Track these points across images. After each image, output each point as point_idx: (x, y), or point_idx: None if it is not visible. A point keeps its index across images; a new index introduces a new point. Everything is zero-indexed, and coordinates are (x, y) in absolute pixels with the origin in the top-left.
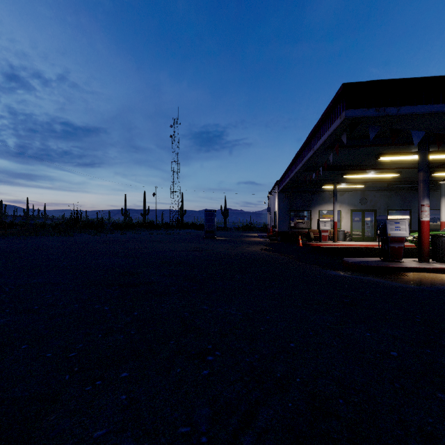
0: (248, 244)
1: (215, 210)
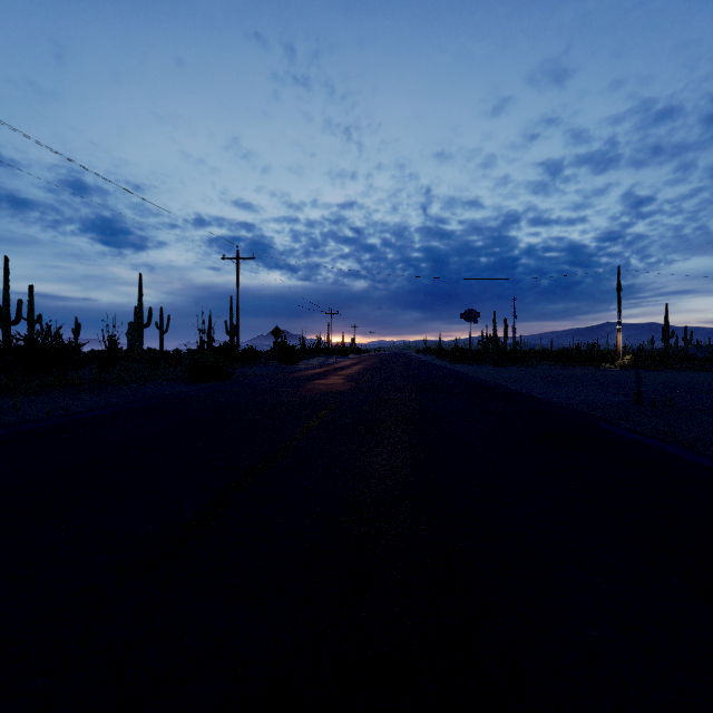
0: None
1: None
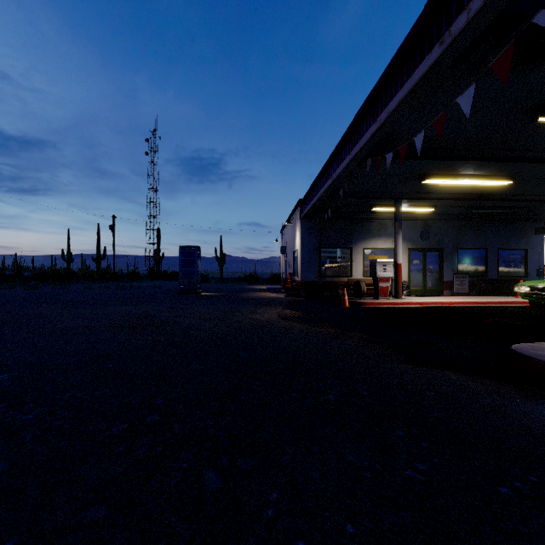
0: (254, 304)
1: (197, 246)
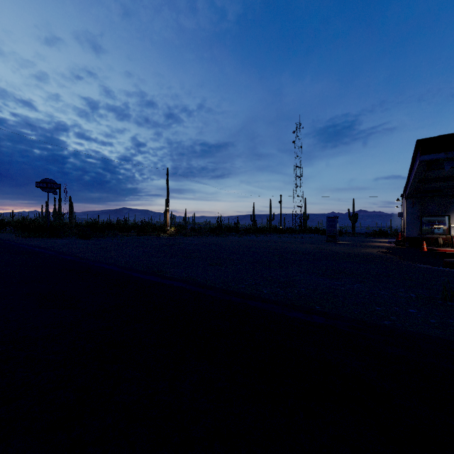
0: (367, 247)
1: (336, 217)
